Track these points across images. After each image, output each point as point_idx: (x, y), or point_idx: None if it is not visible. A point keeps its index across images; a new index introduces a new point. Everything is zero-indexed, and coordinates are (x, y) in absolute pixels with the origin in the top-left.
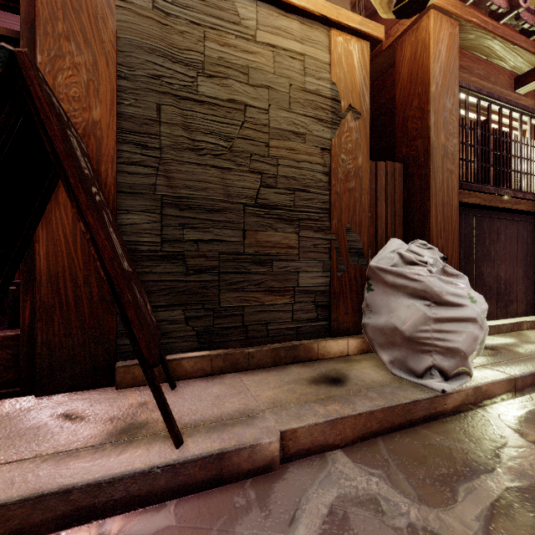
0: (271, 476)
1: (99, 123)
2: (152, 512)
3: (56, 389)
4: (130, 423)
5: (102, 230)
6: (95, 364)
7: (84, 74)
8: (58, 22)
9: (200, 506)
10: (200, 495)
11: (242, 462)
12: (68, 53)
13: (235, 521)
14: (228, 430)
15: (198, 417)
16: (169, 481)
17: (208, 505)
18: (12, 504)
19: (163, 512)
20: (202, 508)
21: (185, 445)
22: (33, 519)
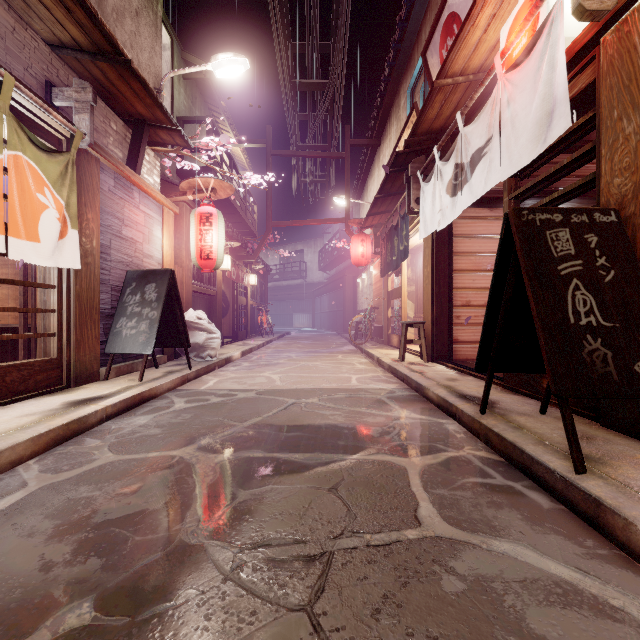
0: None
1: None
2: (549, 499)
3: (612, 426)
4: (599, 458)
5: (533, 299)
6: None
7: (632, 141)
8: (614, 112)
9: (567, 519)
10: (579, 520)
11: (616, 527)
12: (620, 131)
13: (563, 536)
14: (633, 502)
15: None
16: (563, 489)
17: (571, 524)
18: (508, 442)
19: (552, 503)
20: (566, 521)
21: (588, 480)
22: (513, 455)
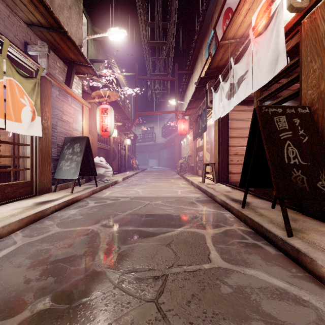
0: (319, 284)
1: (323, 91)
2: (275, 250)
3: (307, 214)
4: (299, 229)
5: (267, 150)
6: (321, 209)
7: (317, 72)
8: (308, 58)
9: (283, 259)
10: (289, 259)
11: (306, 262)
12: (311, 67)
13: (281, 267)
14: (315, 250)
15: (321, 243)
16: (281, 244)
17: (285, 261)
18: (255, 222)
19: (276, 252)
20: (283, 260)
21: (294, 240)
22: (257, 228)
